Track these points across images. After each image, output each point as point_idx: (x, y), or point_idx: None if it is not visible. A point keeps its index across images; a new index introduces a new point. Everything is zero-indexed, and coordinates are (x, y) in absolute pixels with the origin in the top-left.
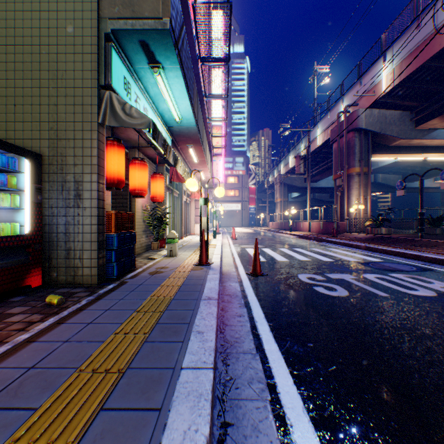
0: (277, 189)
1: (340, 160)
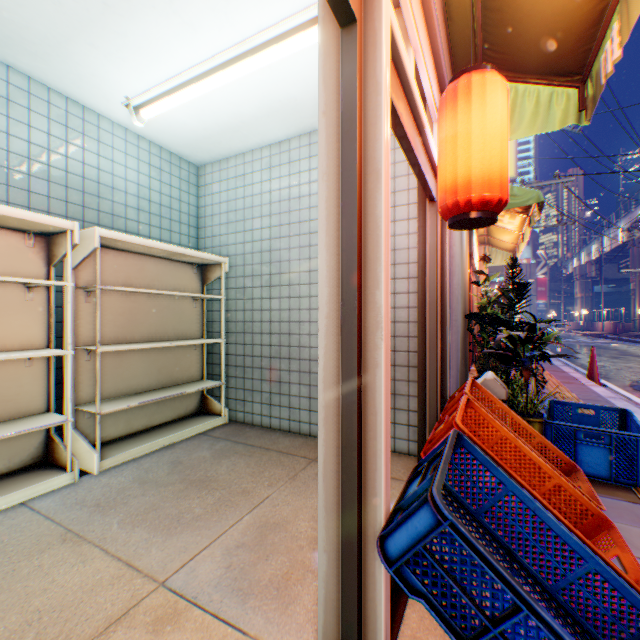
0: (576, 283)
1: (633, 266)
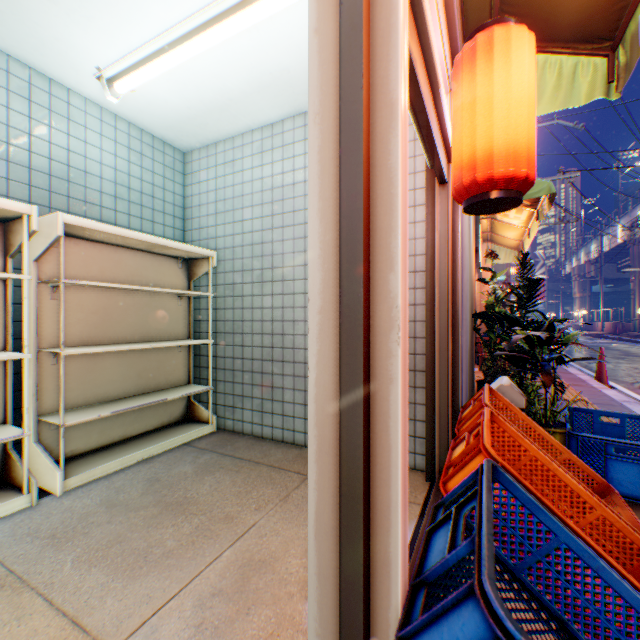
0: (574, 282)
1: (632, 266)
